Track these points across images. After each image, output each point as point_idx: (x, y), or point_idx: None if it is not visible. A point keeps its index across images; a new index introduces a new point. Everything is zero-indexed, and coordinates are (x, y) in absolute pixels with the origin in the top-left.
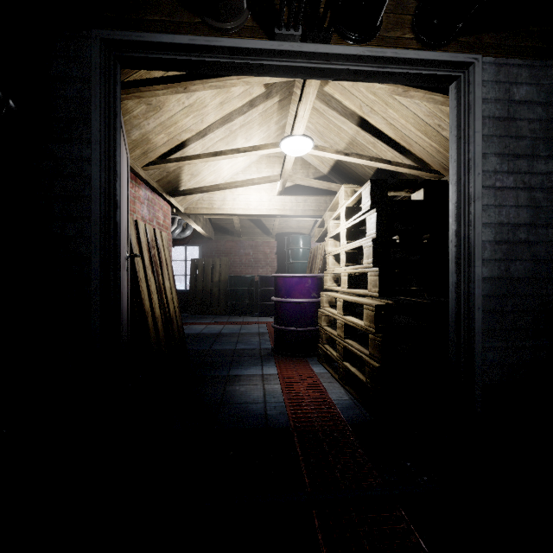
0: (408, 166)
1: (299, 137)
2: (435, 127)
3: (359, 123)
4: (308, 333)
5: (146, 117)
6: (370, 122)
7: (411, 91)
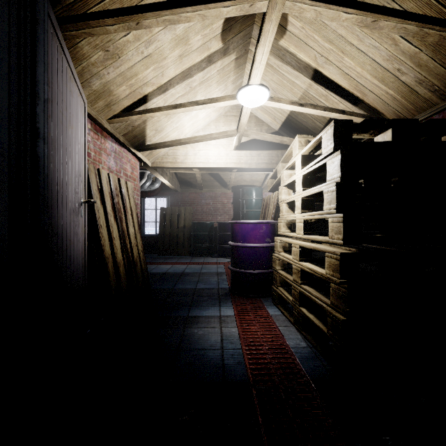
0: (361, 115)
1: (255, 87)
2: (393, 72)
3: (312, 75)
4: (263, 275)
5: (105, 65)
6: (324, 73)
7: (382, 20)
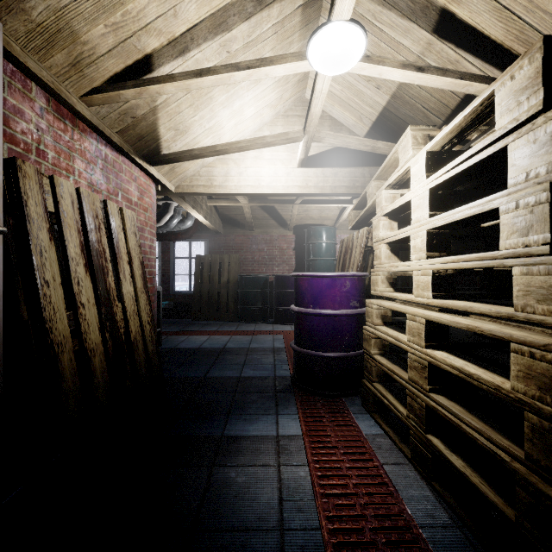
0: None
1: (343, 25)
2: None
3: (435, 24)
4: (346, 360)
5: None
6: (458, 15)
7: None
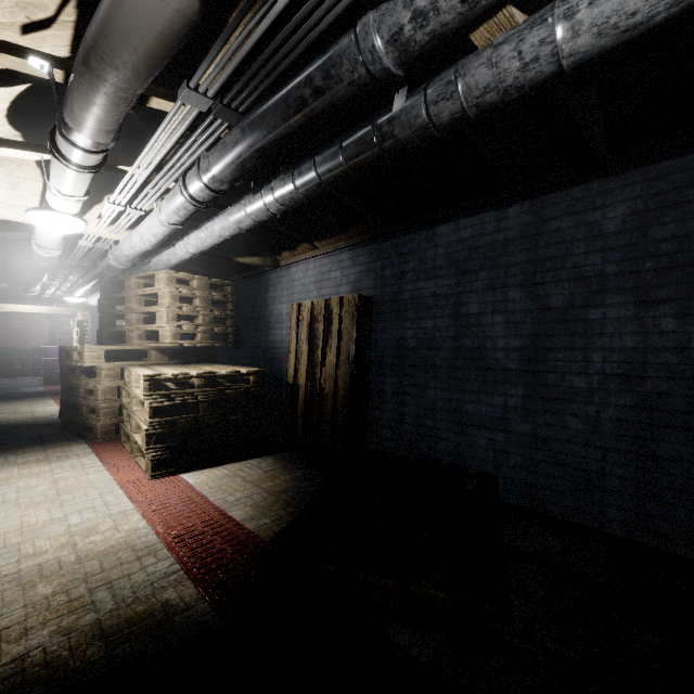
0: None
1: None
2: None
3: None
4: None
5: None
6: None
7: None
